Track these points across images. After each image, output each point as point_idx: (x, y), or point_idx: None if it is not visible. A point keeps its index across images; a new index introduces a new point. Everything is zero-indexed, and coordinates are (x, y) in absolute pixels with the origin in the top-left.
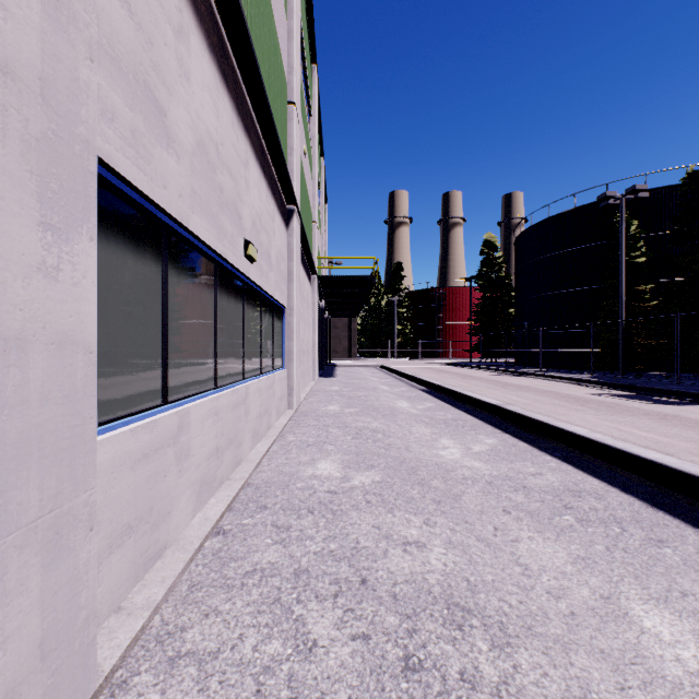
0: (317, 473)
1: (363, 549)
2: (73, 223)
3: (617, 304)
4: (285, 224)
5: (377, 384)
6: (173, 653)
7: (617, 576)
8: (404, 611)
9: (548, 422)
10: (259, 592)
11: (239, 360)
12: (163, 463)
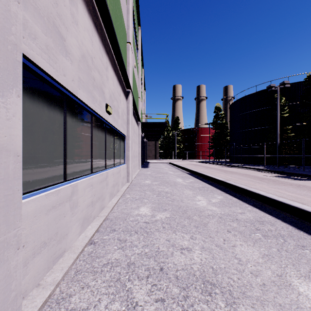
0: (139, 213)
1: (161, 252)
2: (7, 87)
3: (275, 135)
4: (126, 98)
5: (167, 171)
6: (64, 309)
7: (284, 264)
8: (182, 285)
9: (247, 188)
10: (109, 275)
11: (103, 160)
12: (63, 210)
